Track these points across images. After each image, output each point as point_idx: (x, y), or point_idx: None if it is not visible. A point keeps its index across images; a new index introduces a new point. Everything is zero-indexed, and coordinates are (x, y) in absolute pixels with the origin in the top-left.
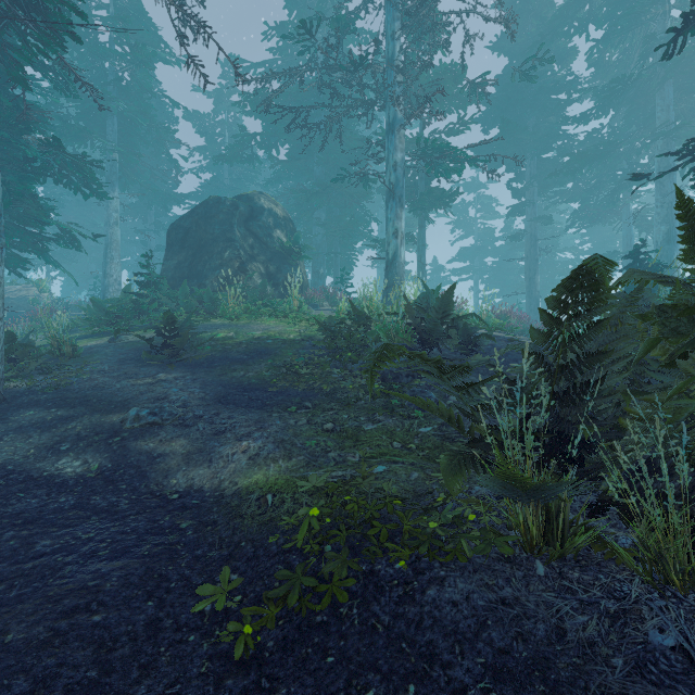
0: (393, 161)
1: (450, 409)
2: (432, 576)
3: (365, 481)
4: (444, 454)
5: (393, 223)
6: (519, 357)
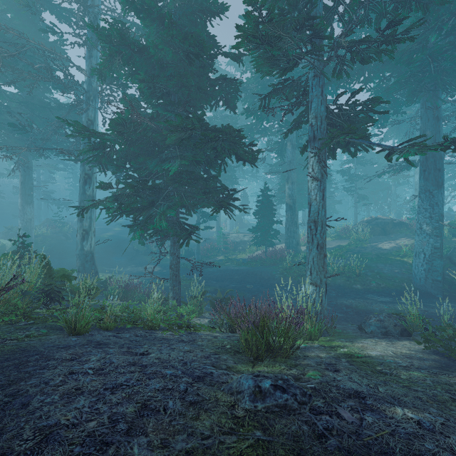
0: None
1: None
2: None
3: None
4: None
5: None
6: None
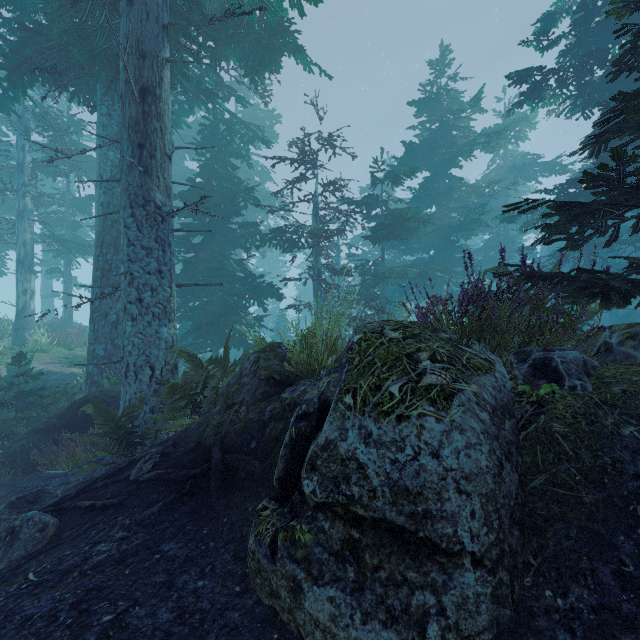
0: (23, 239)
1: None
2: None
3: None
4: None
5: (23, 284)
6: None
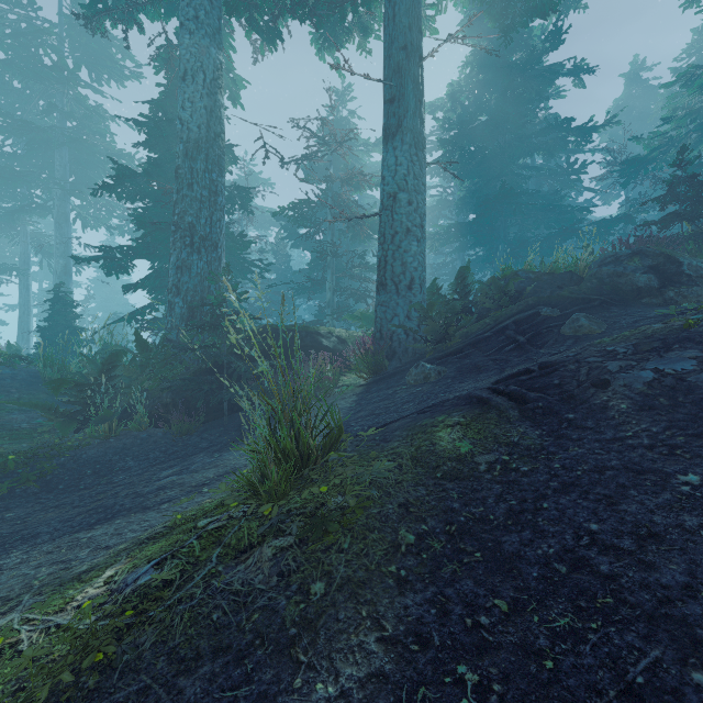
0: None
1: (53, 404)
2: (81, 454)
3: (2, 451)
4: (57, 422)
5: None
6: (4, 376)
